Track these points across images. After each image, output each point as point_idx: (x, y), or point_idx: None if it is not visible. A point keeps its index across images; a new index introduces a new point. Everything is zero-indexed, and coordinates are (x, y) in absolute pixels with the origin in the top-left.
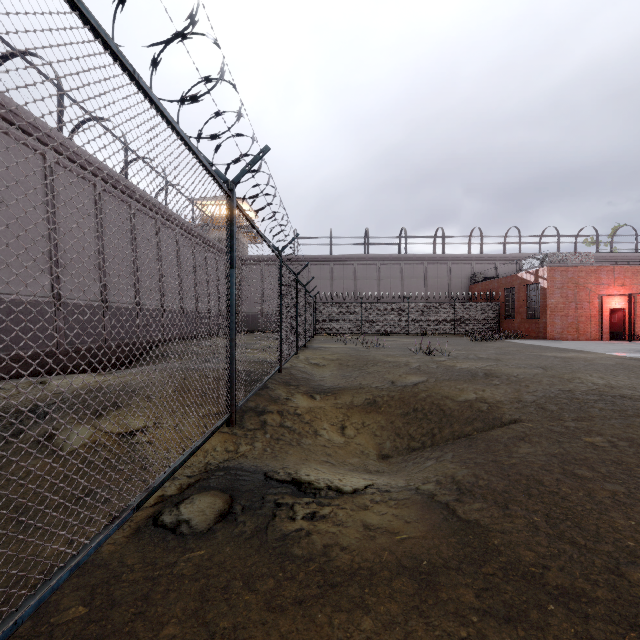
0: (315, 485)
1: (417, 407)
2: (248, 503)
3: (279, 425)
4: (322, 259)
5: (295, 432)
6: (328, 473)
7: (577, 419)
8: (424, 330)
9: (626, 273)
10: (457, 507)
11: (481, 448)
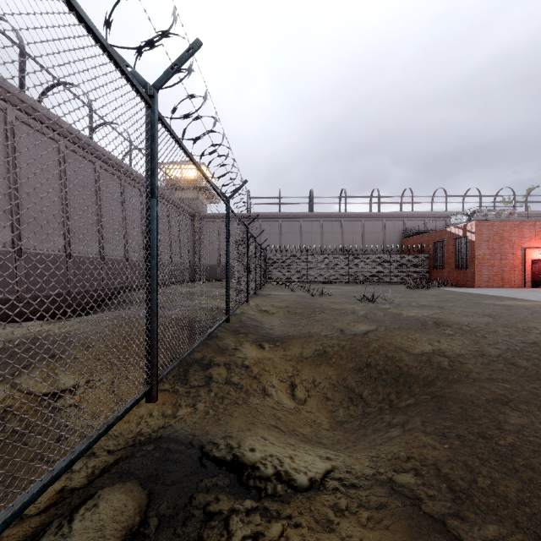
0: (260, 472)
1: (370, 359)
2: (168, 512)
3: (225, 379)
4: (272, 216)
5: (242, 387)
6: (277, 446)
7: None
8: (363, 279)
9: None
10: (462, 533)
11: (455, 416)
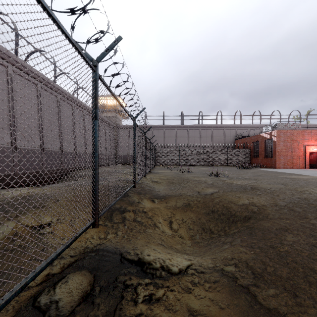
0: (153, 266)
1: (214, 208)
2: (105, 285)
3: (133, 219)
4: (159, 127)
5: (142, 223)
6: (162, 253)
7: None
8: (212, 163)
9: None
10: (257, 293)
11: (259, 237)
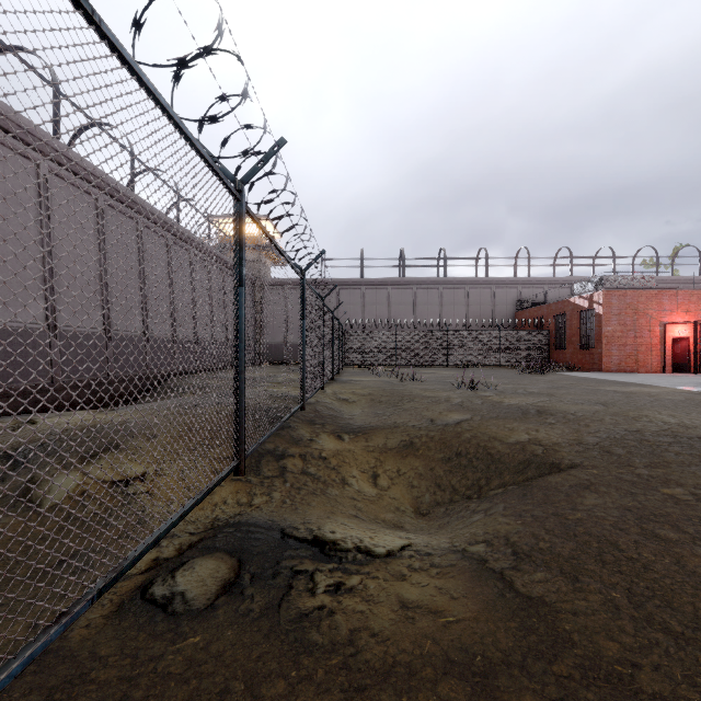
0: (341, 546)
1: (461, 450)
2: (259, 571)
3: (301, 471)
4: (352, 283)
5: (319, 479)
6: (357, 530)
7: (650, 465)
8: (466, 361)
9: (691, 298)
10: (515, 578)
11: (538, 500)
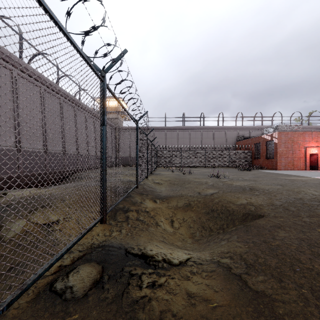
0: (155, 259)
1: (213, 207)
2: (112, 274)
3: (136, 218)
4: (161, 128)
5: (145, 222)
6: (163, 249)
7: (309, 216)
8: (213, 165)
9: (318, 135)
10: (247, 279)
11: (254, 234)
